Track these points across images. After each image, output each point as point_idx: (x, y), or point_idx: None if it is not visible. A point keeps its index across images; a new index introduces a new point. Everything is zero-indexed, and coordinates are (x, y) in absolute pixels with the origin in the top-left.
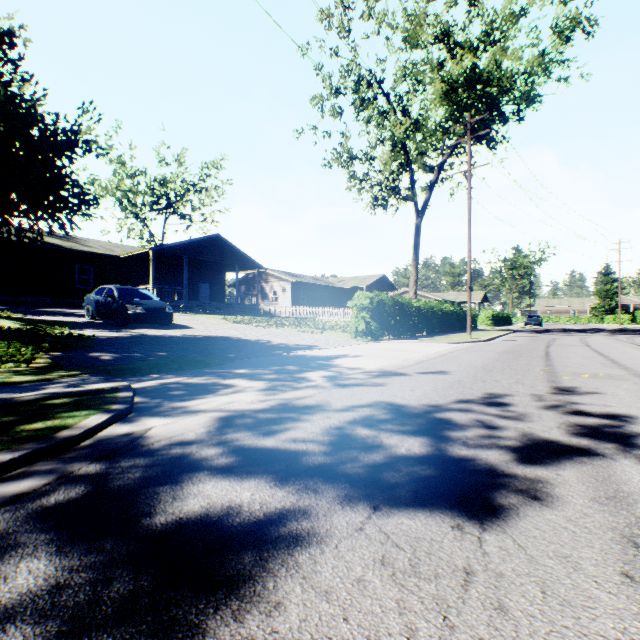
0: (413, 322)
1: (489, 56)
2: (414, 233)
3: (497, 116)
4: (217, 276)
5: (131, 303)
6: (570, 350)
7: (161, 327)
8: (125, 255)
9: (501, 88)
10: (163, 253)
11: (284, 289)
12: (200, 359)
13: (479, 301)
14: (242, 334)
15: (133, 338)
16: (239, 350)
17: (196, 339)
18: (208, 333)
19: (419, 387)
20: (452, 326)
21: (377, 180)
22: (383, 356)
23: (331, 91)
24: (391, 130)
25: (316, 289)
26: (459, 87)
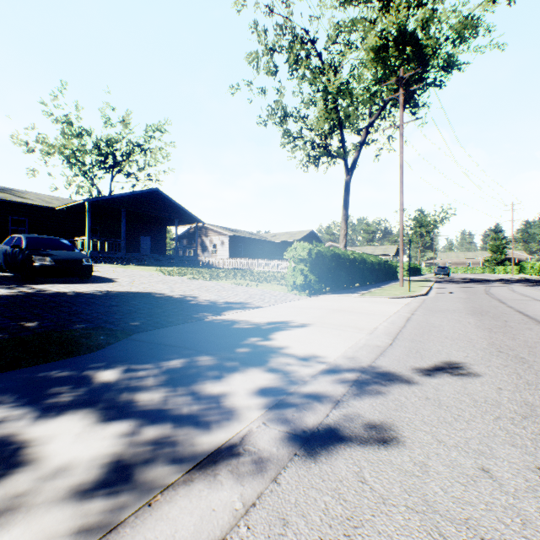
0: (348, 274)
1: (419, 16)
2: (344, 189)
3: (421, 80)
4: (158, 229)
5: (38, 254)
6: (539, 308)
7: (77, 281)
8: (61, 207)
9: (436, 41)
10: (100, 205)
11: (223, 242)
12: (74, 336)
13: (393, 254)
14: (168, 289)
15: (19, 297)
16: (151, 313)
17: (106, 297)
18: (128, 288)
19: (487, 449)
20: (380, 277)
21: (309, 139)
22: (338, 324)
23: (266, 46)
24: (325, 84)
25: (252, 243)
26: (388, 50)
